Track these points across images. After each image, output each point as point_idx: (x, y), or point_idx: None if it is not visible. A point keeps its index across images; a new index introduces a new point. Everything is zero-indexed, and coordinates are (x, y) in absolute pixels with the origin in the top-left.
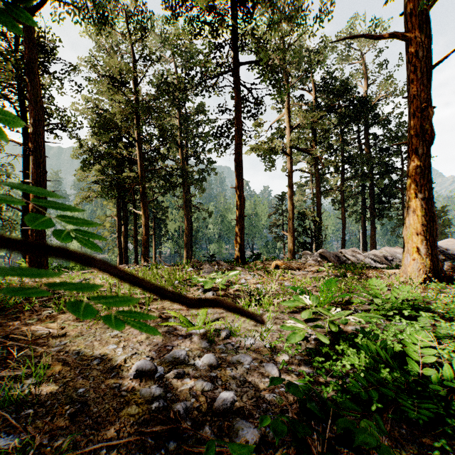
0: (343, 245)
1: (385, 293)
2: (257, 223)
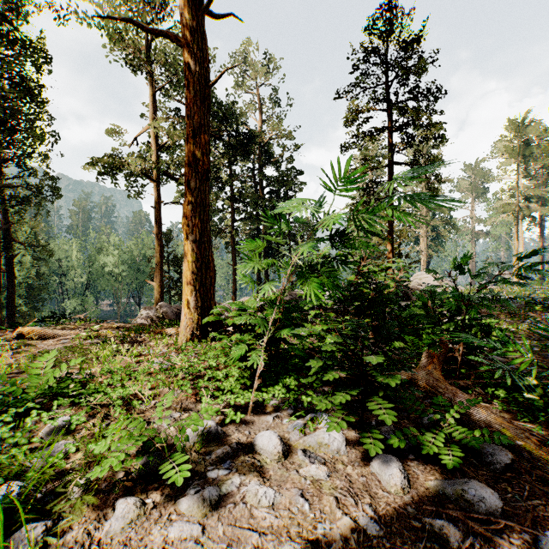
0: (234, 295)
1: (110, 365)
2: (146, 269)
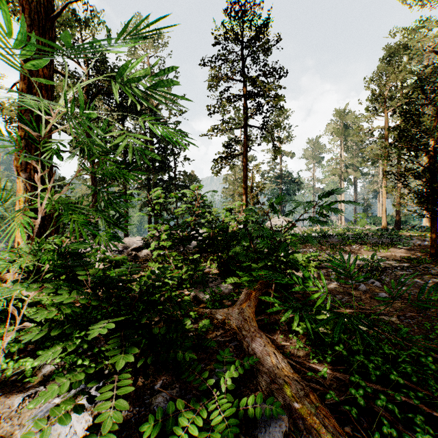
0: (125, 236)
1: None
2: None
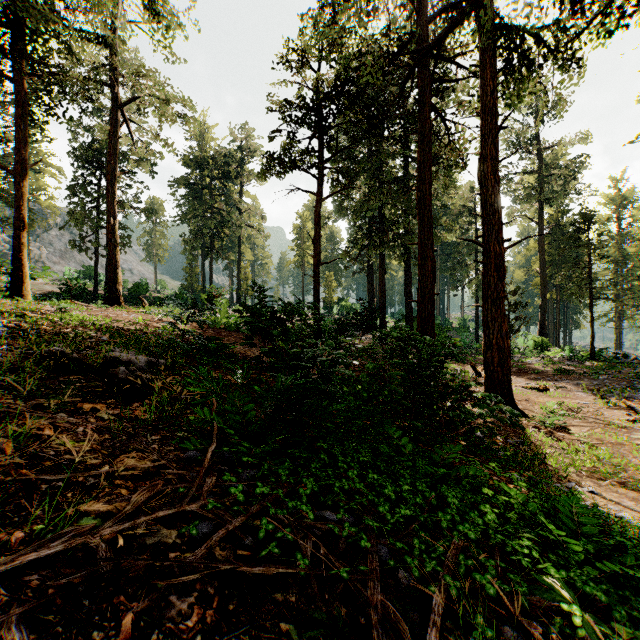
0: None
1: None
2: None
